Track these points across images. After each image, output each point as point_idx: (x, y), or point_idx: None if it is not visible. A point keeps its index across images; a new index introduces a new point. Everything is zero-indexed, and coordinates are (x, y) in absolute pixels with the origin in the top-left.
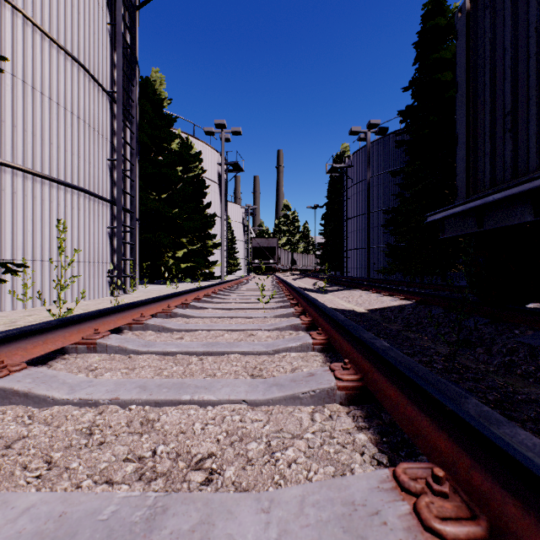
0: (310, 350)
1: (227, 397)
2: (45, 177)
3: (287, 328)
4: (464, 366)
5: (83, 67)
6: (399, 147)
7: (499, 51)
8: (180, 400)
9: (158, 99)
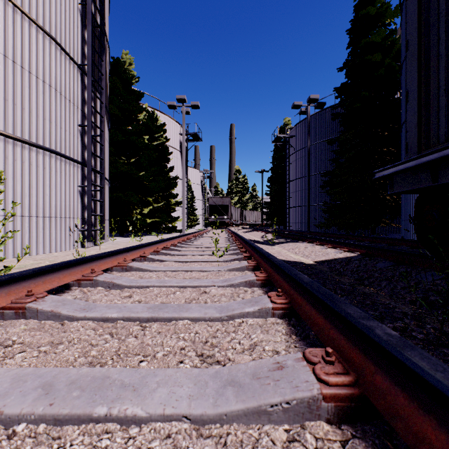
0: (270, 316)
1: (160, 411)
2: (17, 139)
3: (241, 285)
4: (442, 332)
5: (55, 41)
6: (335, 119)
7: None
8: (92, 415)
9: (127, 76)
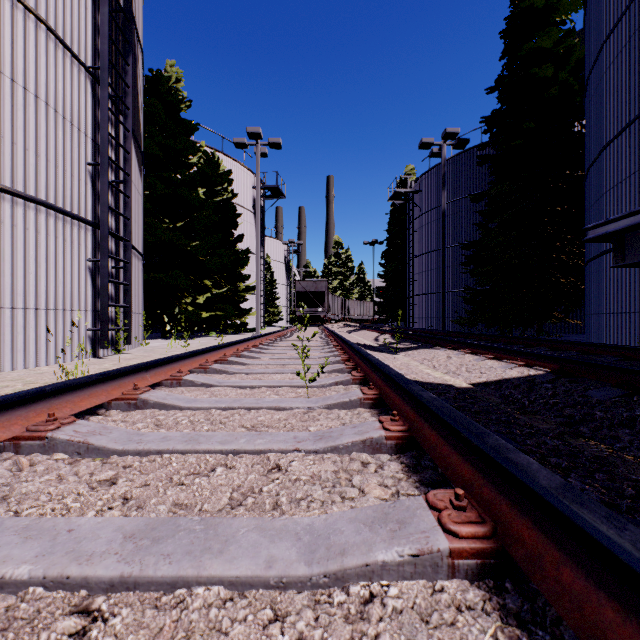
0: (444, 574)
1: None
2: None
3: (354, 448)
4: None
5: (45, 24)
6: (482, 164)
7: None
8: None
9: (173, 99)
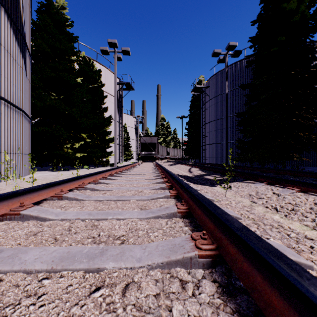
0: None
1: None
2: None
3: None
4: None
5: None
6: (248, 66)
7: None
8: None
9: (59, 17)
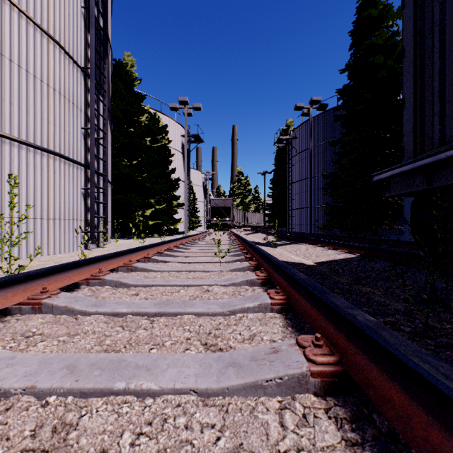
0: (269, 311)
1: (171, 385)
2: (22, 142)
3: (243, 283)
4: (429, 327)
5: (59, 45)
6: (337, 121)
7: (449, 12)
8: (113, 389)
9: (129, 78)
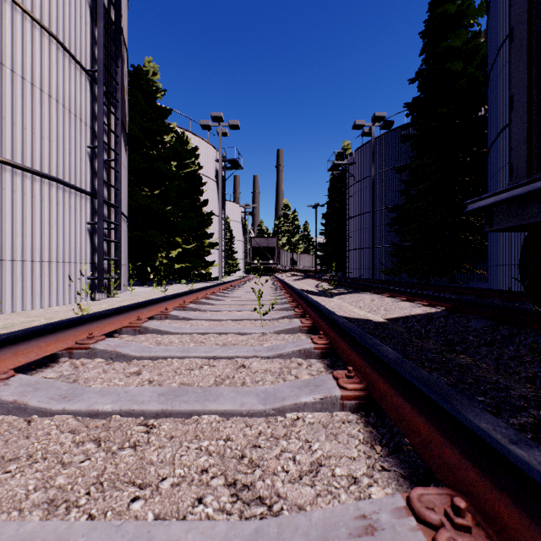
0: (338, 408)
1: None
2: (6, 162)
3: (293, 355)
4: None
5: (56, 39)
6: (405, 141)
7: None
8: None
9: (151, 89)
